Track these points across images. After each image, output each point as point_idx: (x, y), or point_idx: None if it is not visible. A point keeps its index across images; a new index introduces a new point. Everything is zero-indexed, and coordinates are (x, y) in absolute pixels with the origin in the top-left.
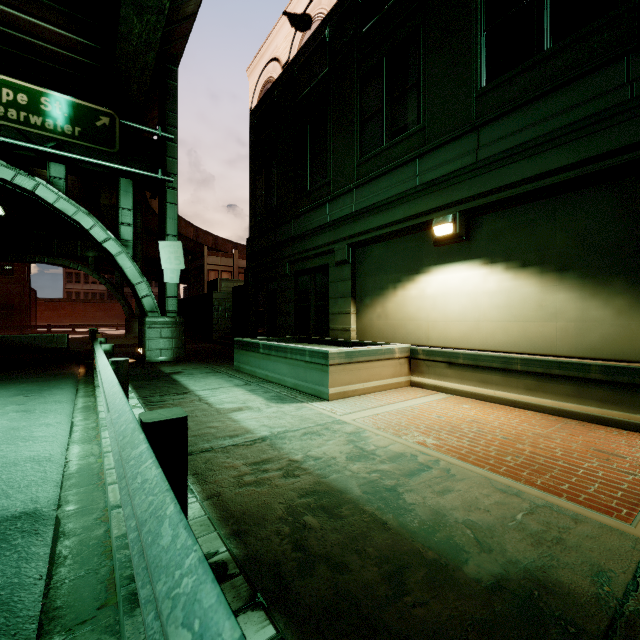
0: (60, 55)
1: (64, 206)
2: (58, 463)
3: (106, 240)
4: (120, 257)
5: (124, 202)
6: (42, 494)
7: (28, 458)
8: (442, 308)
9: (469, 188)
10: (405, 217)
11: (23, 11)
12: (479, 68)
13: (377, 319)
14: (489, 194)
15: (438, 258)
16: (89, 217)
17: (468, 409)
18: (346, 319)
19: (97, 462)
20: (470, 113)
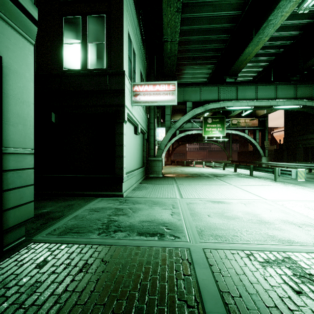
0: None
1: (248, 137)
2: None
3: (254, 142)
4: (256, 145)
5: (256, 134)
6: None
7: None
8: None
9: None
10: None
11: None
12: None
13: None
14: None
15: None
16: (251, 139)
17: None
18: None
19: None
20: None
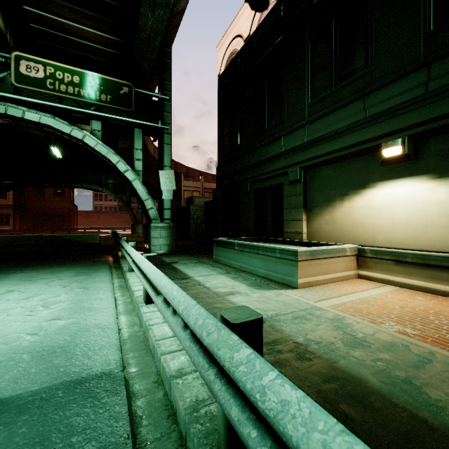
0: (97, 49)
1: (100, 149)
2: (114, 330)
3: (126, 171)
4: (134, 182)
5: (137, 144)
6: (111, 357)
7: (95, 325)
8: (388, 216)
9: (418, 115)
10: (353, 143)
11: (76, 22)
12: (428, 14)
13: (325, 224)
14: (440, 119)
15: (384, 175)
16: (115, 156)
17: (424, 301)
18: (298, 224)
19: (140, 331)
20: (419, 53)
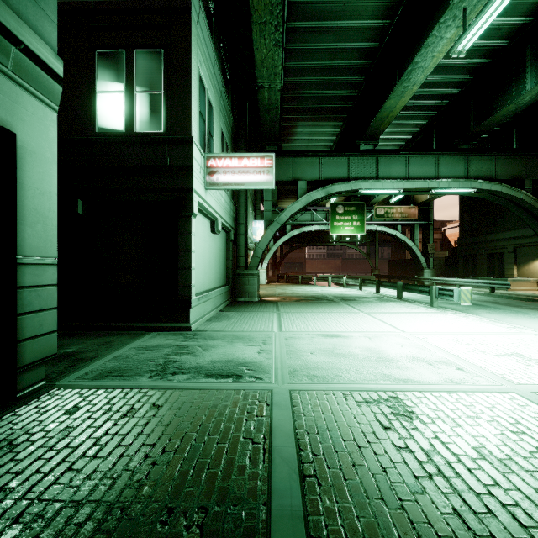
0: None
1: (401, 237)
2: None
3: (412, 246)
4: (415, 251)
5: (416, 232)
6: None
7: None
8: None
9: None
10: (535, 241)
11: None
12: None
13: (525, 271)
14: None
15: None
16: (407, 239)
17: None
18: (512, 271)
19: None
20: None
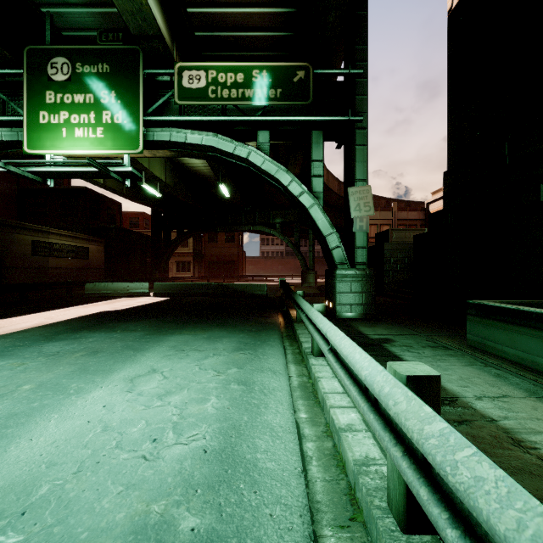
0: (264, 39)
1: (268, 167)
2: None
3: (301, 194)
4: (312, 209)
5: (315, 154)
6: None
7: None
8: None
9: None
10: None
11: (240, 5)
12: None
13: None
14: None
15: None
16: (287, 174)
17: None
18: None
19: None
20: None
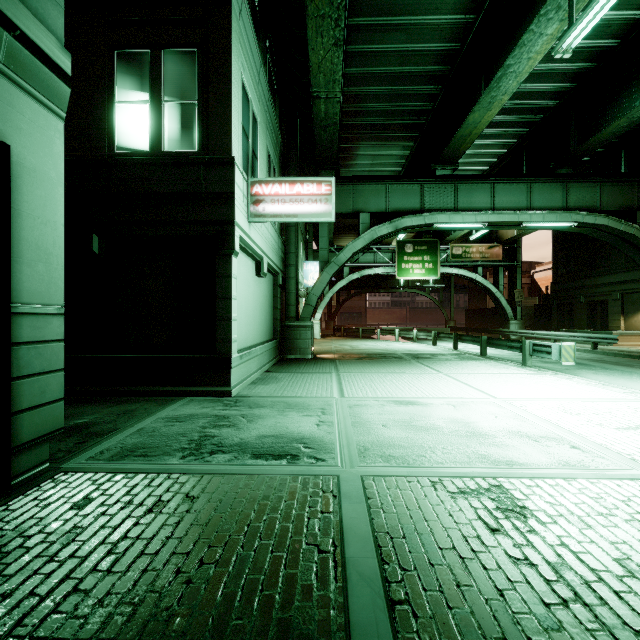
0: None
1: (483, 282)
2: None
3: (495, 292)
4: (500, 298)
5: (500, 276)
6: None
7: None
8: None
9: None
10: None
11: None
12: None
13: (634, 322)
14: None
15: None
16: (490, 284)
17: None
18: (618, 322)
19: None
20: None
